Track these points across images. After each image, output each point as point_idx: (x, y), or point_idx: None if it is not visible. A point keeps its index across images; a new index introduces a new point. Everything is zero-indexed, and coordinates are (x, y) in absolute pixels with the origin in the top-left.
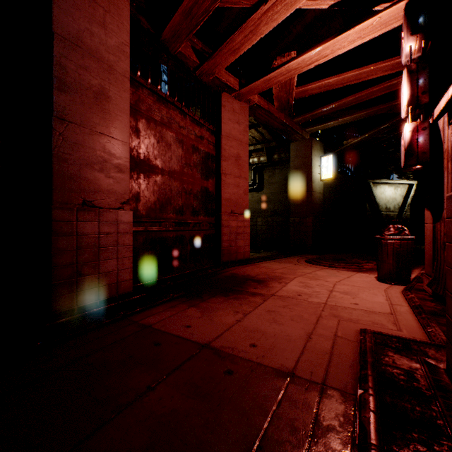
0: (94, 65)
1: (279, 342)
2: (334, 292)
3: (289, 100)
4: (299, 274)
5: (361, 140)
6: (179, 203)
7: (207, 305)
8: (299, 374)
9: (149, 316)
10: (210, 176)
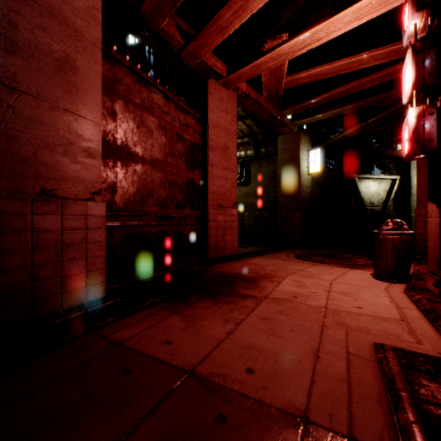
0: (56, 27)
1: (281, 364)
2: (332, 293)
3: (278, 90)
4: (290, 271)
5: (348, 134)
6: (161, 195)
7: (192, 312)
8: (314, 419)
9: (122, 329)
10: (196, 167)
